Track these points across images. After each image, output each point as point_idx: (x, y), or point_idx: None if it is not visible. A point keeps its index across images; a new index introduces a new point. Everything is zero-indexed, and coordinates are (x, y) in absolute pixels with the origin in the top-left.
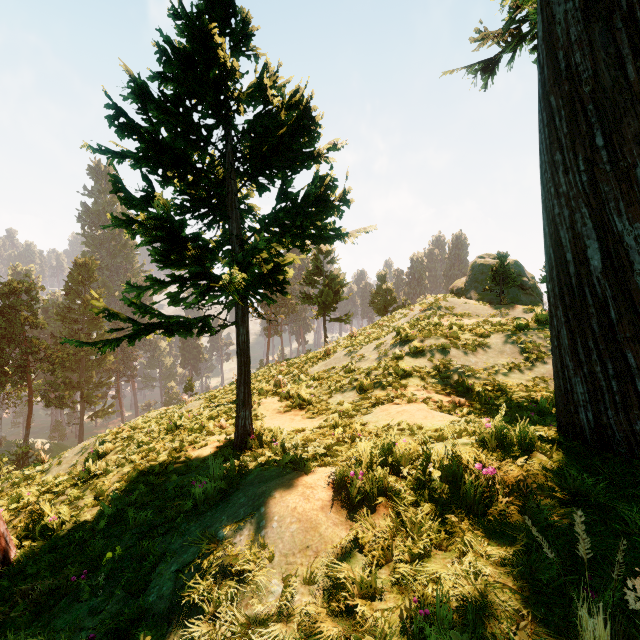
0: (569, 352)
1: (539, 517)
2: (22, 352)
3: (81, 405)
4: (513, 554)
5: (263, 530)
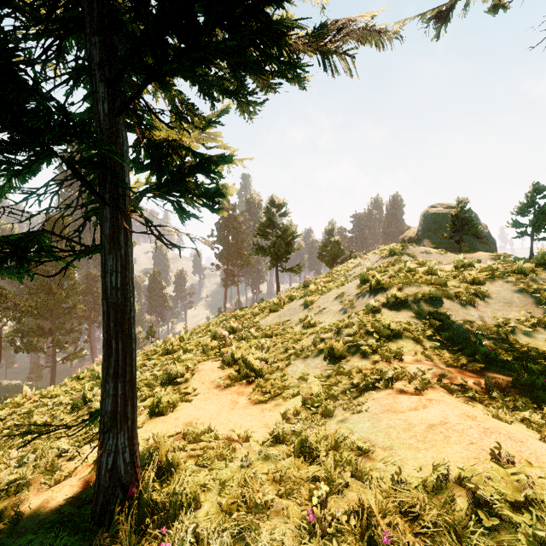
0: None
1: None
2: None
3: (53, 349)
4: None
5: None
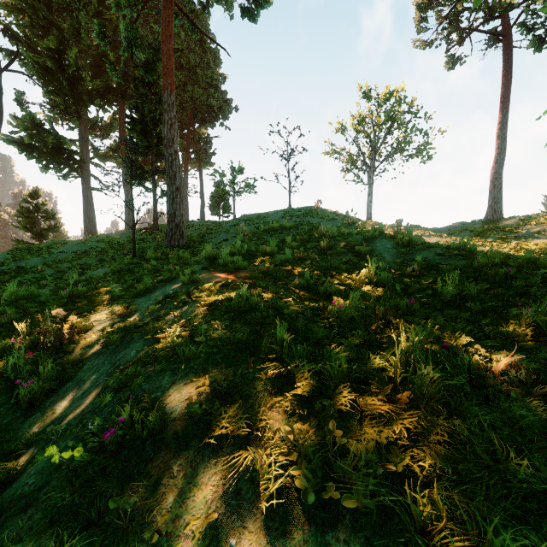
0: None
1: None
2: None
3: None
4: None
5: None
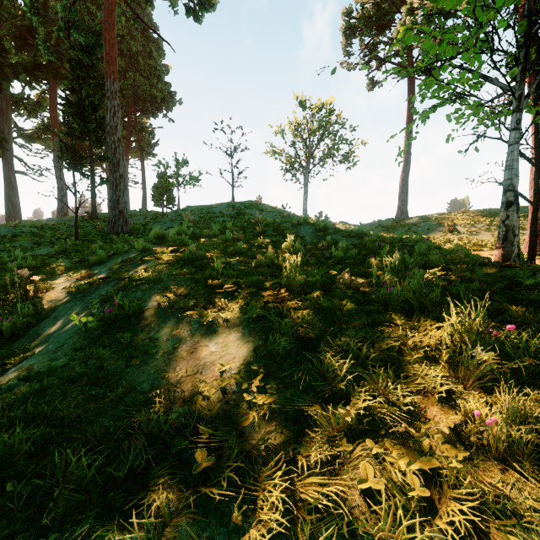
0: None
1: None
2: None
3: None
4: None
5: None
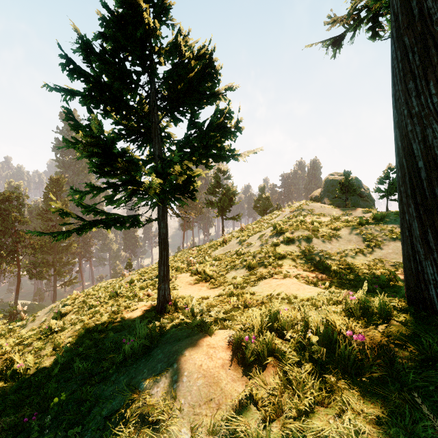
0: (420, 241)
1: (404, 378)
2: (13, 241)
3: (54, 277)
4: (386, 413)
5: (175, 383)
